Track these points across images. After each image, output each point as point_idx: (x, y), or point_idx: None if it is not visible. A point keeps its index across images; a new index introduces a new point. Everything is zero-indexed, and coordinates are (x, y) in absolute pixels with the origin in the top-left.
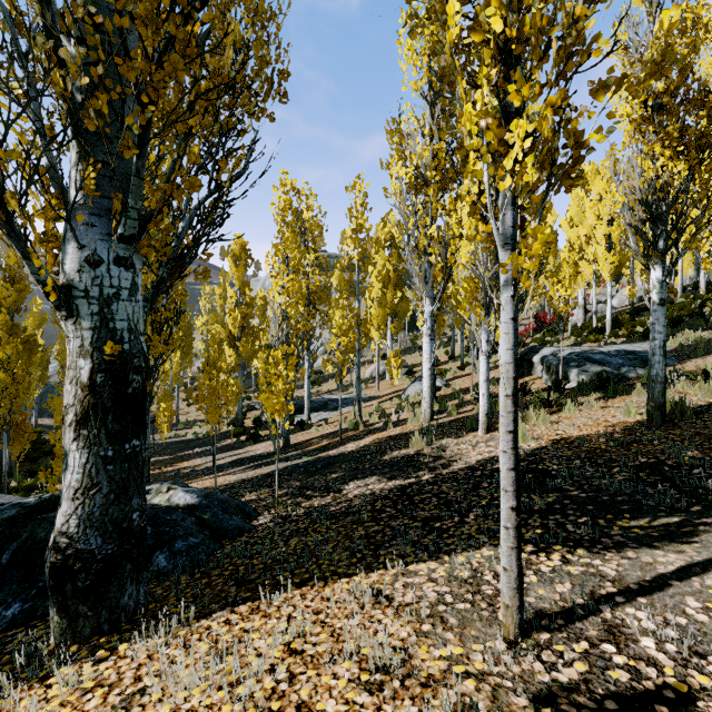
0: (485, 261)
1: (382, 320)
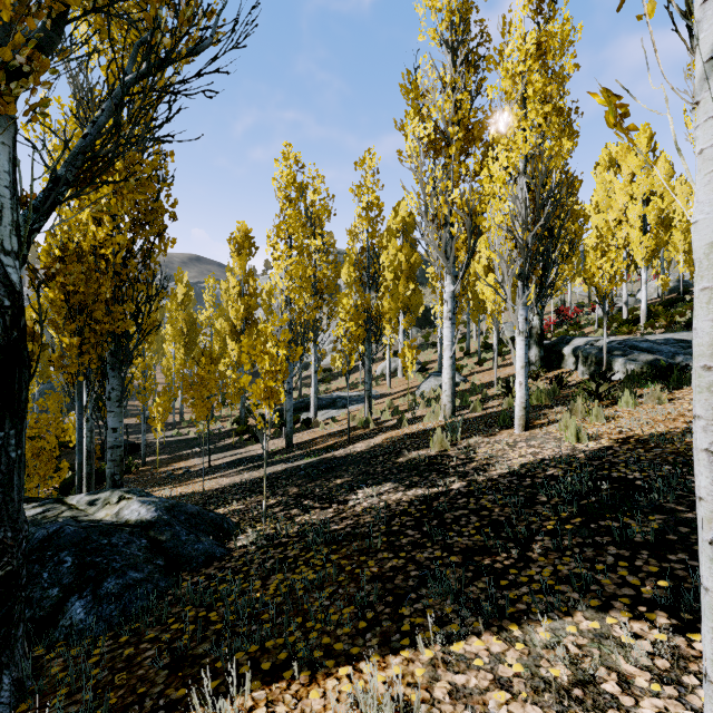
0: (524, 220)
1: (393, 313)
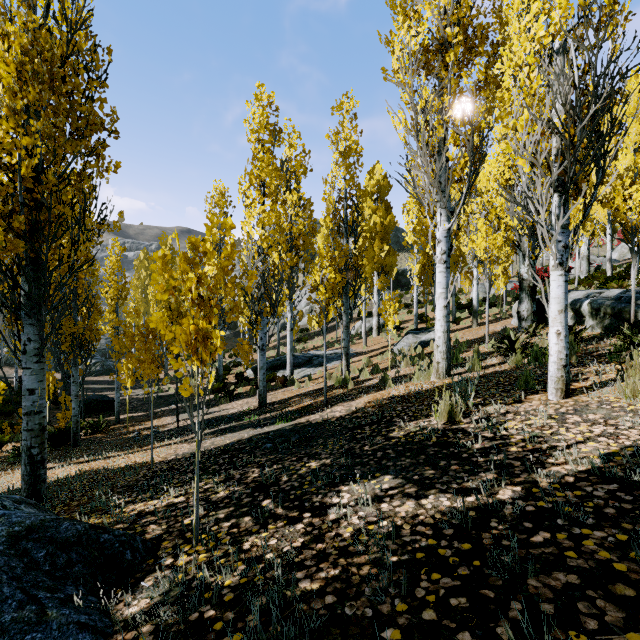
0: (568, 109)
1: (369, 272)
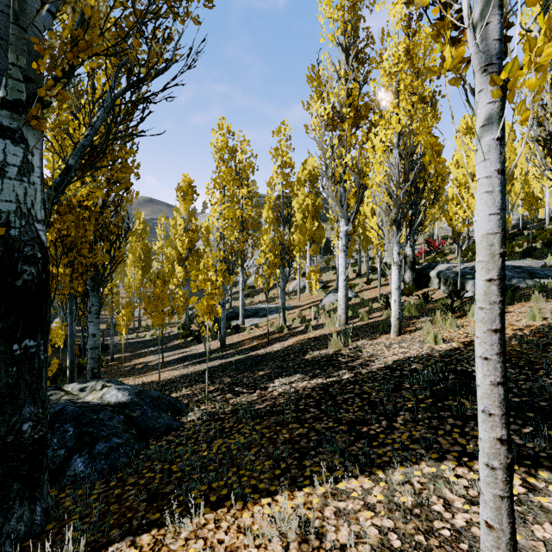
0: (397, 181)
1: (302, 244)
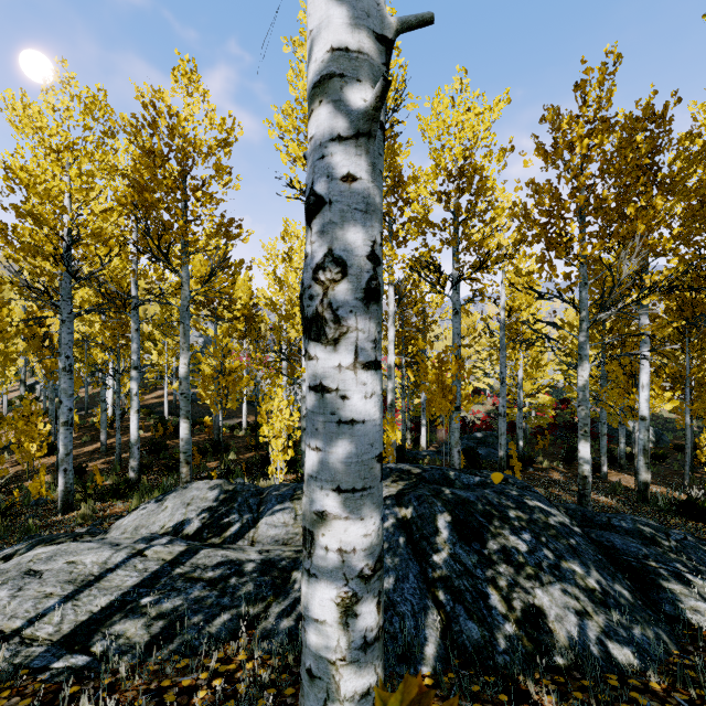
0: None
1: None
